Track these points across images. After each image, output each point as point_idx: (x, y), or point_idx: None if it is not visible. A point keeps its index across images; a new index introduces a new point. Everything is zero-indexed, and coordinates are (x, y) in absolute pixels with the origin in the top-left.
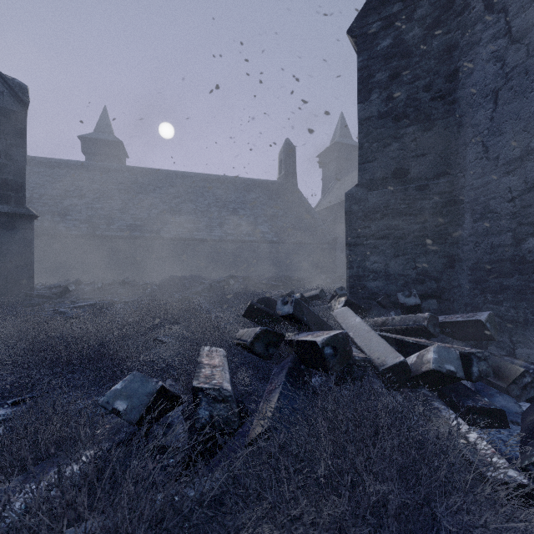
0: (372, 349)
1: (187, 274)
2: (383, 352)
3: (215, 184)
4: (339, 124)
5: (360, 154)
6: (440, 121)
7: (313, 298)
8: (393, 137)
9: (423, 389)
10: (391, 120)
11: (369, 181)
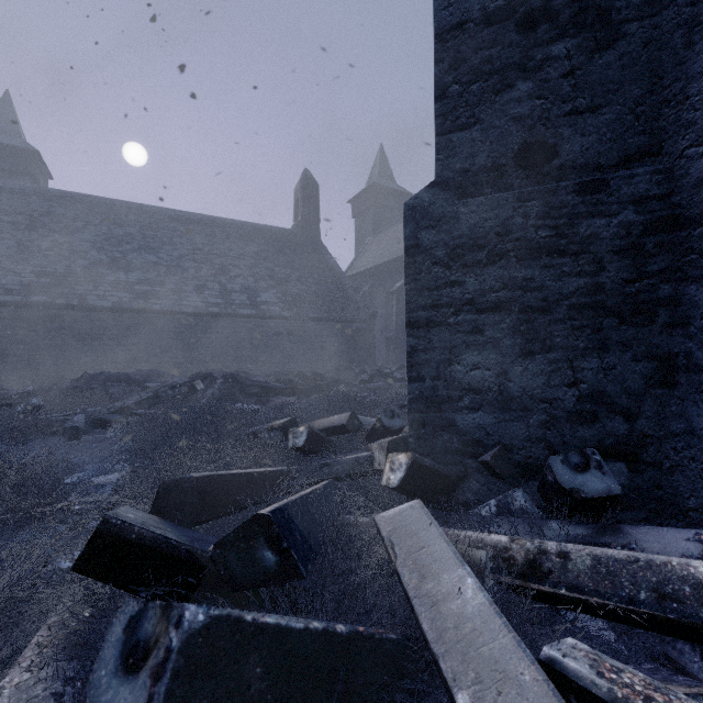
0: None
1: (138, 368)
2: None
3: (194, 227)
4: (377, 160)
5: (441, 111)
6: (633, 25)
7: (335, 431)
8: (518, 67)
9: None
10: (515, 27)
11: (460, 174)
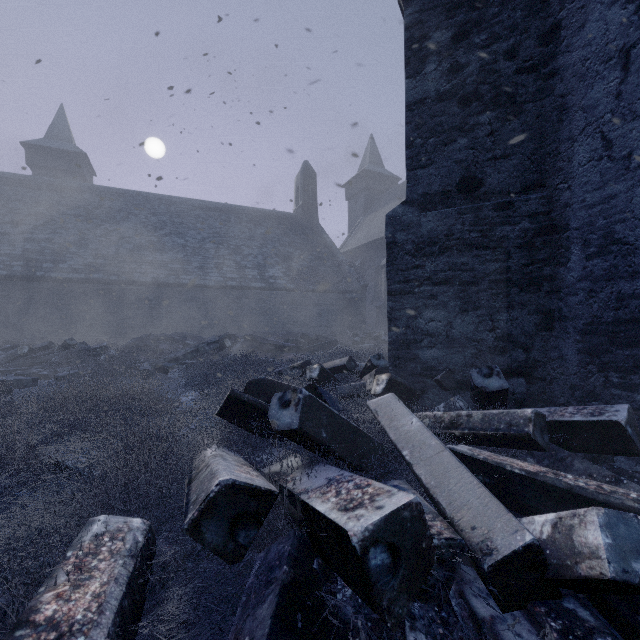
0: (455, 498)
1: (171, 332)
2: (480, 511)
3: (213, 214)
4: (368, 149)
5: (409, 156)
6: (530, 105)
7: (338, 370)
8: (459, 129)
9: (570, 599)
10: (456, 103)
11: (422, 196)
